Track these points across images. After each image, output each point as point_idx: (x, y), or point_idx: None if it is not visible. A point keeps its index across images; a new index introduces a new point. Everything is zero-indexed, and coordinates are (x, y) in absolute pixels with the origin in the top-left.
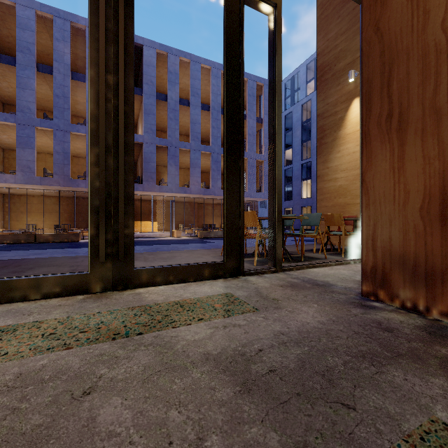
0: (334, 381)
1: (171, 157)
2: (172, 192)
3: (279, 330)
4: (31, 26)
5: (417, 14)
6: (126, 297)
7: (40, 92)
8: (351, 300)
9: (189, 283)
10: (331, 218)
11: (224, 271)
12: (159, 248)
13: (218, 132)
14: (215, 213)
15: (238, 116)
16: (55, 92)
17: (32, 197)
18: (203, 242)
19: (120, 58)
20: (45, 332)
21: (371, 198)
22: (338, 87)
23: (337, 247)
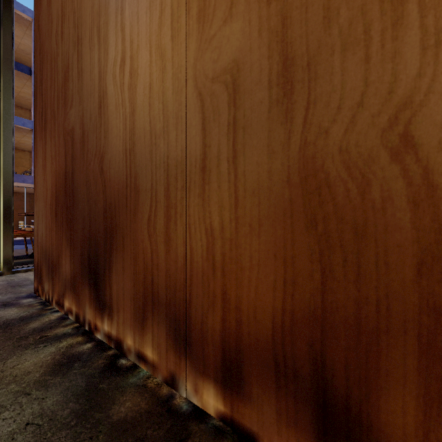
0: None
1: None
2: None
3: None
4: None
5: (50, 20)
6: None
7: None
8: (5, 300)
9: None
10: None
11: None
12: None
13: None
14: None
15: None
16: None
17: None
18: None
19: None
20: None
21: (37, 194)
22: None
23: None
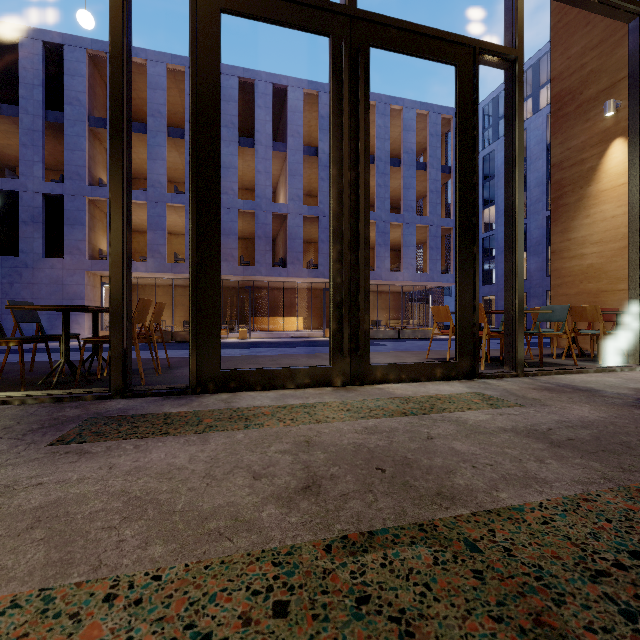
0: (633, 448)
1: (323, 231)
2: (324, 278)
3: (559, 419)
4: (162, 84)
5: None
6: (372, 390)
7: (168, 160)
8: (630, 404)
9: (422, 382)
10: (581, 312)
11: (456, 372)
12: (321, 350)
13: (385, 192)
14: (379, 304)
15: (472, 196)
16: (187, 160)
17: (157, 287)
18: (373, 344)
19: (361, 155)
20: (341, 408)
21: None
22: (586, 124)
23: (585, 352)
